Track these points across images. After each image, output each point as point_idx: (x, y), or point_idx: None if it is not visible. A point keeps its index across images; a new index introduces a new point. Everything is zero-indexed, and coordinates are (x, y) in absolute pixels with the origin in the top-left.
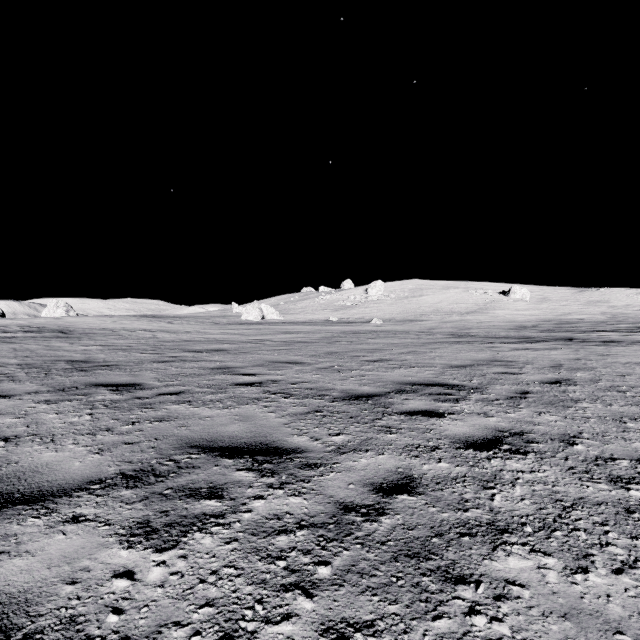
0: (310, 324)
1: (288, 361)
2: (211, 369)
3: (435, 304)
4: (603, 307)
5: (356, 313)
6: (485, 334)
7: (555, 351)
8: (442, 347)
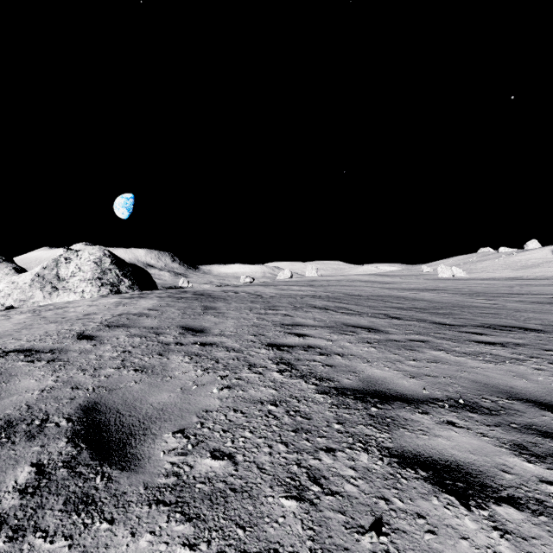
0: (493, 280)
1: (493, 290)
2: (469, 291)
3: None
4: None
5: (537, 272)
6: None
7: None
8: None
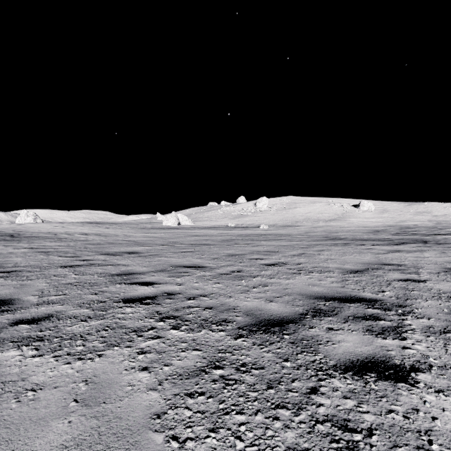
0: (214, 229)
1: (191, 265)
2: (111, 276)
3: (306, 214)
4: (428, 216)
5: (248, 220)
6: (352, 237)
7: (426, 253)
8: (326, 249)
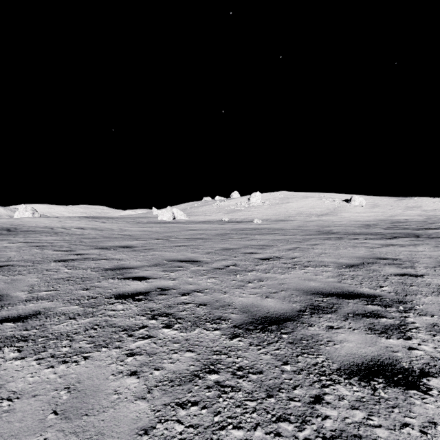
0: (208, 223)
1: (185, 259)
2: (104, 270)
3: (298, 208)
4: (418, 211)
5: (242, 215)
6: (344, 231)
7: (420, 247)
8: (319, 243)
